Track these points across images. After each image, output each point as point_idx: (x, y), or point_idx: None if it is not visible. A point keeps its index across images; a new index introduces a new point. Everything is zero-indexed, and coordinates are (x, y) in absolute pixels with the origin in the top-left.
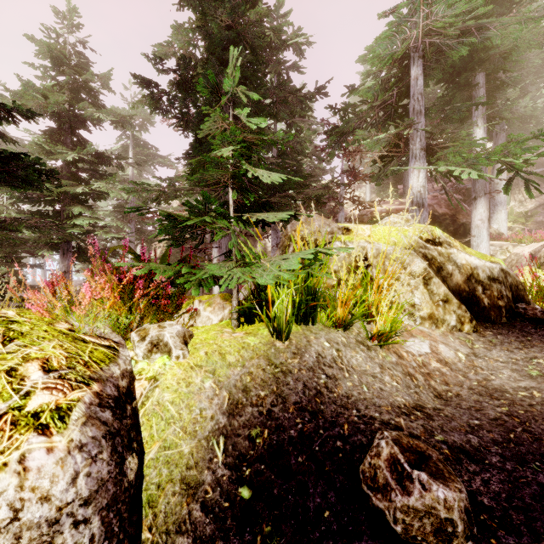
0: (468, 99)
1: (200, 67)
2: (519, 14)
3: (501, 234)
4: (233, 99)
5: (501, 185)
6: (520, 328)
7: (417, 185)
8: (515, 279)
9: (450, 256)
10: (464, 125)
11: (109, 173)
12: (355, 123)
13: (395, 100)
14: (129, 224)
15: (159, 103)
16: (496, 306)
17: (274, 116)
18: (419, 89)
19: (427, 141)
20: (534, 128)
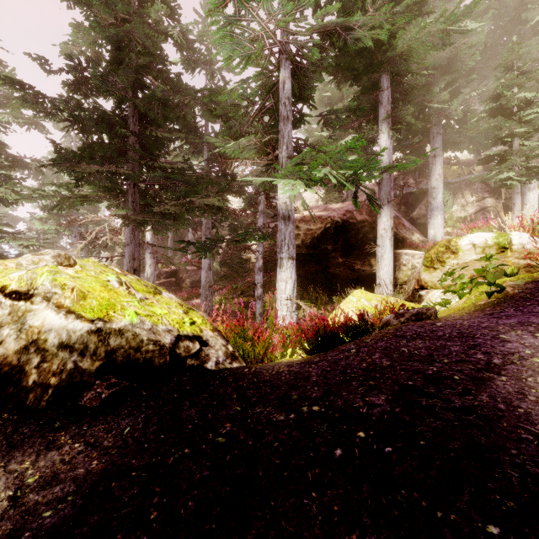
0: (378, 103)
1: (111, 67)
2: (379, 13)
3: (426, 241)
4: (134, 101)
5: (438, 190)
6: (25, 424)
7: (283, 196)
8: (138, 338)
9: (26, 314)
10: (367, 130)
11: (20, 177)
12: (242, 128)
13: (275, 104)
14: (72, 227)
15: (40, 105)
16: (44, 385)
17: (185, 119)
18: (286, 93)
19: (297, 149)
20: (468, 132)
